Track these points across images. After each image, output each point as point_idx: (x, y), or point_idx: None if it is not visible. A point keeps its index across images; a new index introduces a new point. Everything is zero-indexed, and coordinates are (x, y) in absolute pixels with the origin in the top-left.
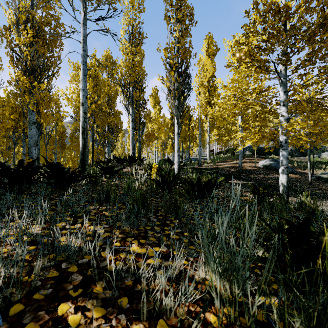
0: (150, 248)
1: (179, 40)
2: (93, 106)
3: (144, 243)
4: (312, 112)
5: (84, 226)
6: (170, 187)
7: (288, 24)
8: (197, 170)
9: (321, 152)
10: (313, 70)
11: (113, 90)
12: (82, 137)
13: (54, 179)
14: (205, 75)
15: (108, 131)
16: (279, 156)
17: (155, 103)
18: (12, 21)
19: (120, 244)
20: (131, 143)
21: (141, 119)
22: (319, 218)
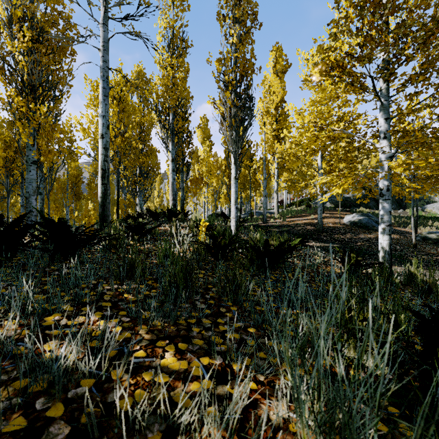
0: (195, 360)
1: (237, 47)
2: (118, 140)
3: (185, 350)
4: (430, 146)
5: (90, 320)
6: (226, 254)
7: (390, 25)
8: (262, 228)
9: (425, 204)
10: (428, 87)
11: (146, 120)
12: (102, 182)
13: (53, 244)
14: (272, 99)
15: (141, 175)
16: (370, 209)
17: (204, 137)
18: (2, 19)
19: (146, 352)
20: (171, 191)
21: (184, 159)
22: (438, 297)
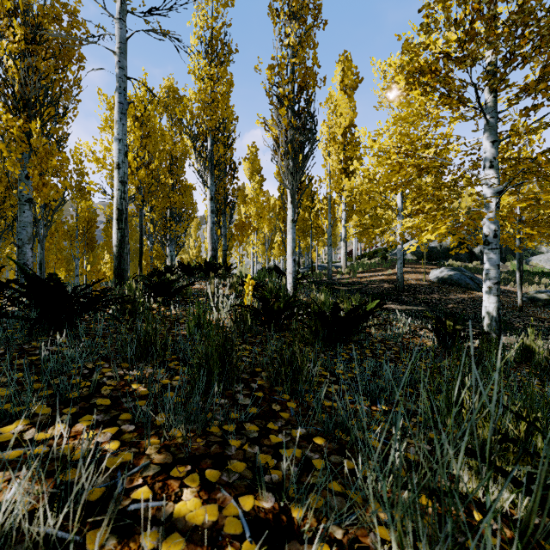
0: (231, 502)
1: (295, 51)
2: (142, 173)
3: (215, 483)
4: None
5: (73, 429)
6: (280, 322)
7: None
8: (326, 286)
9: (530, 256)
10: None
11: (179, 148)
12: (118, 226)
13: (38, 309)
14: (339, 123)
15: (172, 218)
16: (461, 262)
17: (253, 171)
18: None
19: (152, 490)
20: (209, 238)
21: (227, 197)
22: None
